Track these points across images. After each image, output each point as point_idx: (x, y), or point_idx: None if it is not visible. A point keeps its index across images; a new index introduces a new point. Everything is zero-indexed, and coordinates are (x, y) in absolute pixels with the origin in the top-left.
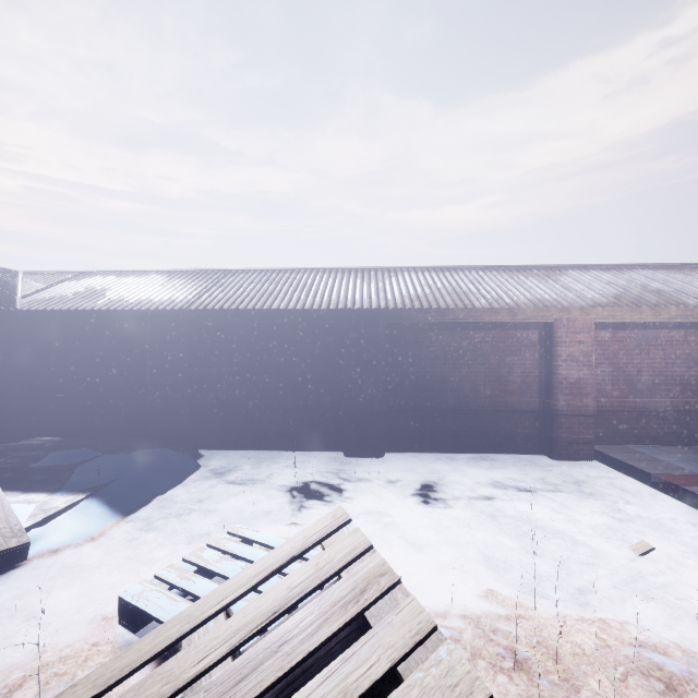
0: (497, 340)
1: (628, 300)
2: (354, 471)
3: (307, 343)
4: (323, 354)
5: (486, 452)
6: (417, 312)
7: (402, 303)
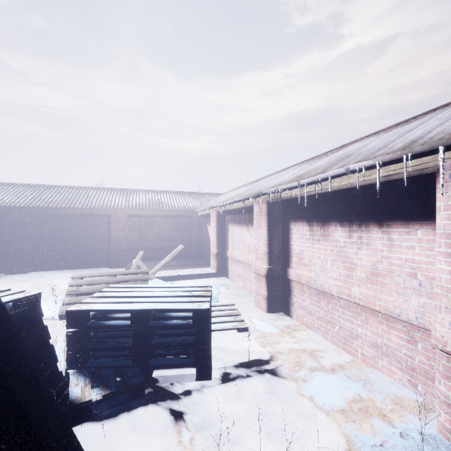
0: (89, 221)
1: (144, 206)
2: None
3: None
4: None
5: (84, 268)
6: (45, 208)
7: (39, 204)
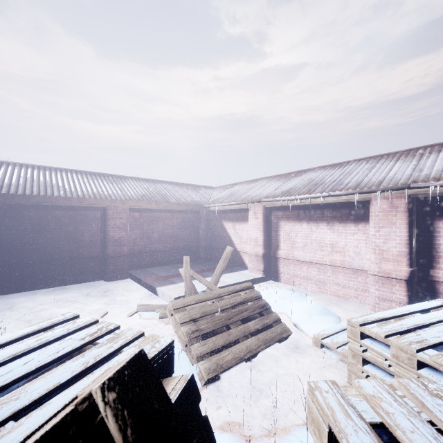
0: (74, 216)
1: (147, 198)
2: None
3: None
4: None
5: (66, 284)
6: (4, 196)
7: None
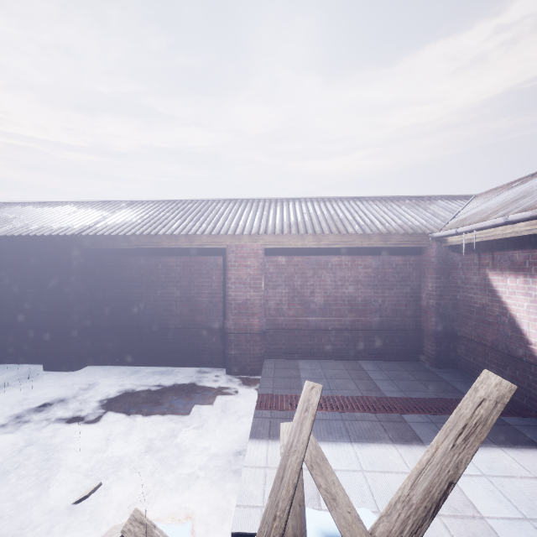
0: (188, 264)
1: (300, 227)
2: (4, 388)
3: (22, 266)
4: (36, 277)
5: (178, 365)
6: (106, 238)
7: (97, 231)
